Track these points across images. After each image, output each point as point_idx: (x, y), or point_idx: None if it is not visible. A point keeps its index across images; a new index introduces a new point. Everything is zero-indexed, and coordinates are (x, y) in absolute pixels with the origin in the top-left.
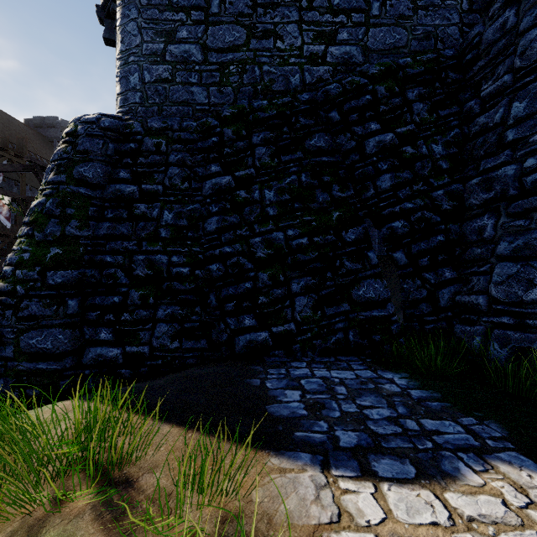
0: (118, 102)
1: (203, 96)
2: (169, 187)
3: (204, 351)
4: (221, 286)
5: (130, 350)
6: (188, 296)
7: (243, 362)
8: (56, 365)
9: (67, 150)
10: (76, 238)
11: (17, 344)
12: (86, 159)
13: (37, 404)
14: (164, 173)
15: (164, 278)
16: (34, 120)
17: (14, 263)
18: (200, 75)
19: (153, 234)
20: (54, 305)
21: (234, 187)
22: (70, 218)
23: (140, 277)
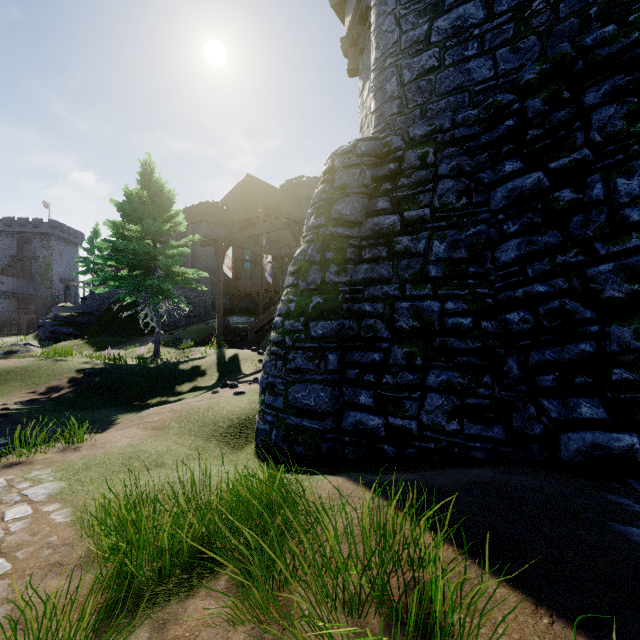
0: (372, 122)
1: (486, 68)
2: (438, 209)
3: (498, 444)
4: (528, 346)
5: (393, 422)
6: (471, 359)
7: (584, 480)
8: (318, 425)
9: (325, 190)
10: (335, 285)
11: (286, 396)
12: (343, 195)
13: (302, 462)
14: (432, 191)
15: (434, 332)
16: (286, 184)
17: (283, 313)
18: (480, 40)
19: (418, 274)
20: (315, 359)
21: (548, 187)
22: (329, 263)
23: (404, 330)
